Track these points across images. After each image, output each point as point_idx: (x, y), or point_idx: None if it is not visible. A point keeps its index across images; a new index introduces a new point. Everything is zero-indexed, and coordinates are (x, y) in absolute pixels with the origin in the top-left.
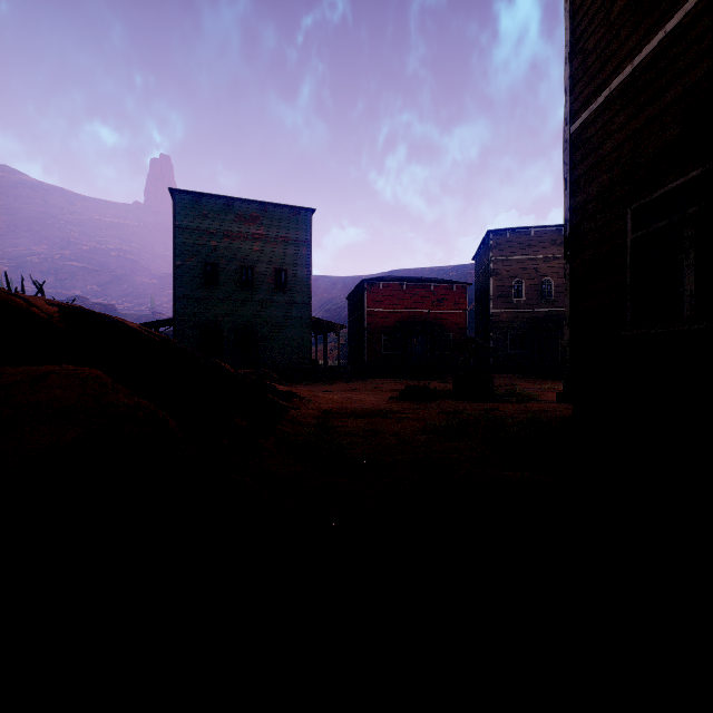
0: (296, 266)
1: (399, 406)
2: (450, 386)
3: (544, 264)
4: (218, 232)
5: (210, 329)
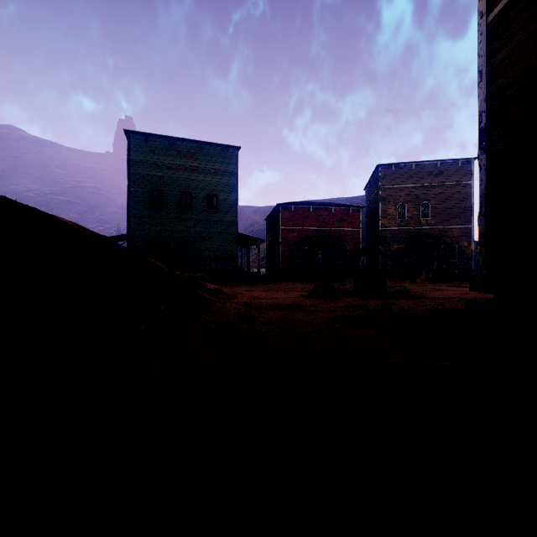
0: (225, 192)
1: (309, 301)
2: (349, 286)
3: (422, 191)
4: (163, 165)
5: (156, 242)
